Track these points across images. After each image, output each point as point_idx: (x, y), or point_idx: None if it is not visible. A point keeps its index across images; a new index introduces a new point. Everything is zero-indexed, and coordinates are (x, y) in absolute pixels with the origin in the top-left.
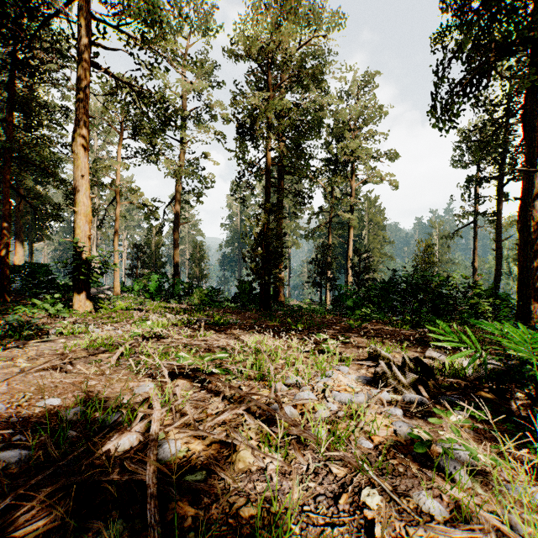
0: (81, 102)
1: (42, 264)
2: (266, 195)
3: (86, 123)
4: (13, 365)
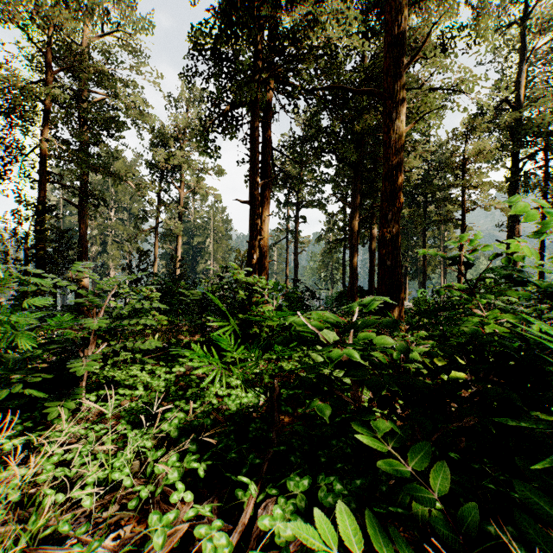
0: None
1: None
2: (39, 190)
3: None
4: None
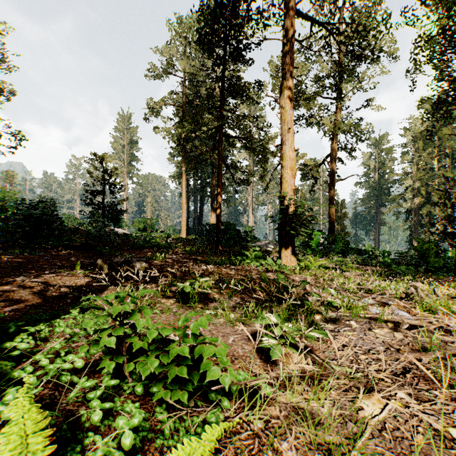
0: (288, 54)
1: (229, 222)
2: None
3: (292, 74)
4: (417, 420)
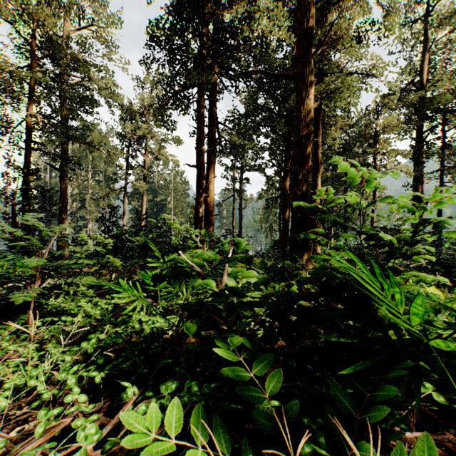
0: None
1: None
2: (25, 156)
3: None
4: None
